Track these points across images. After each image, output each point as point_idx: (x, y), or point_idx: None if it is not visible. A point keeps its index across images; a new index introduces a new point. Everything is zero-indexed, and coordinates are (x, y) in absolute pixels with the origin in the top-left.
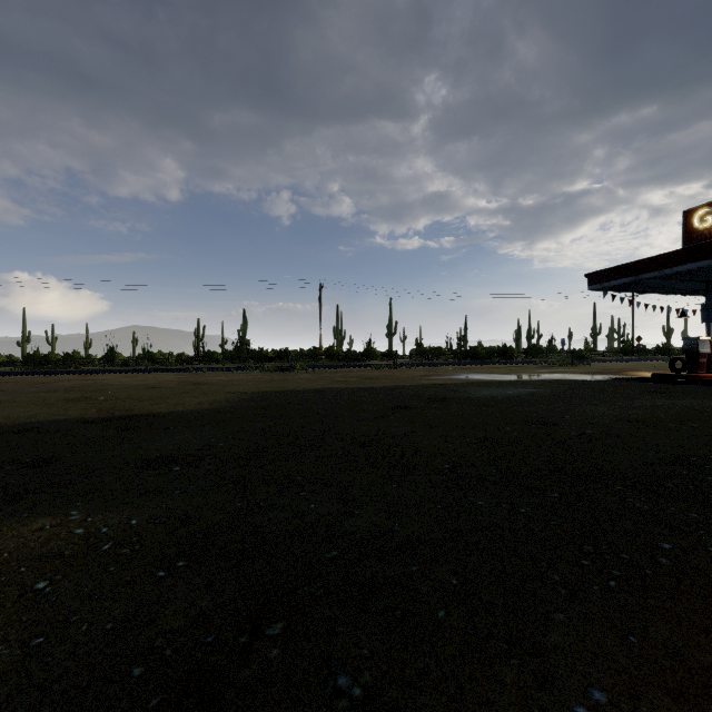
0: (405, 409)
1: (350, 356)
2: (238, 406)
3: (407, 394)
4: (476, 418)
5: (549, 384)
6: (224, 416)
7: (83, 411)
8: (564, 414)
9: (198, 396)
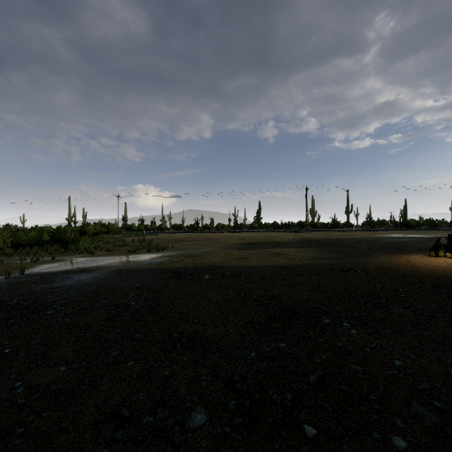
0: (358, 242)
1: (324, 226)
2: (299, 241)
3: (359, 239)
4: (383, 244)
5: (432, 238)
6: (299, 242)
7: (254, 241)
8: (417, 244)
9: (279, 239)
